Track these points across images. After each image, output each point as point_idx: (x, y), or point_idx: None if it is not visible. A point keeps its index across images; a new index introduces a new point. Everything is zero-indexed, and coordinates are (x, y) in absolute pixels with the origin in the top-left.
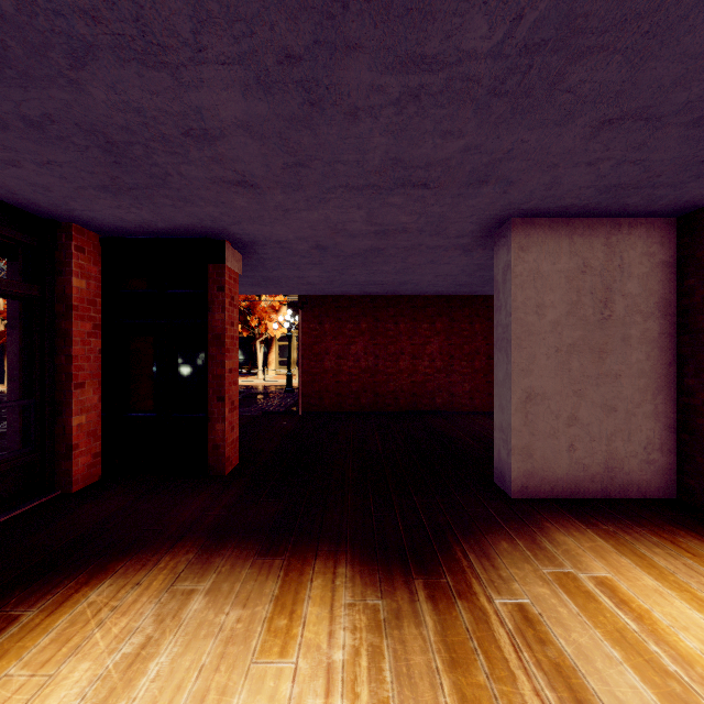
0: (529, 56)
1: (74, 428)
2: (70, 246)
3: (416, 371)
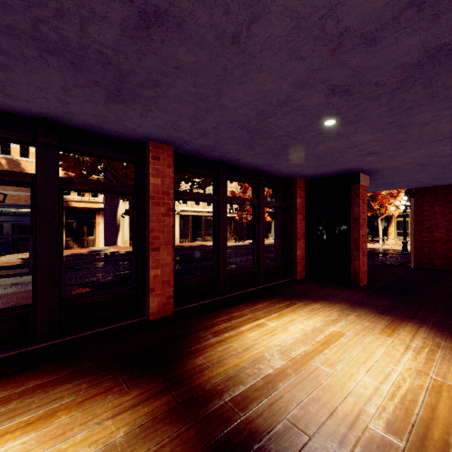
0: None
1: (297, 255)
2: (296, 187)
3: None
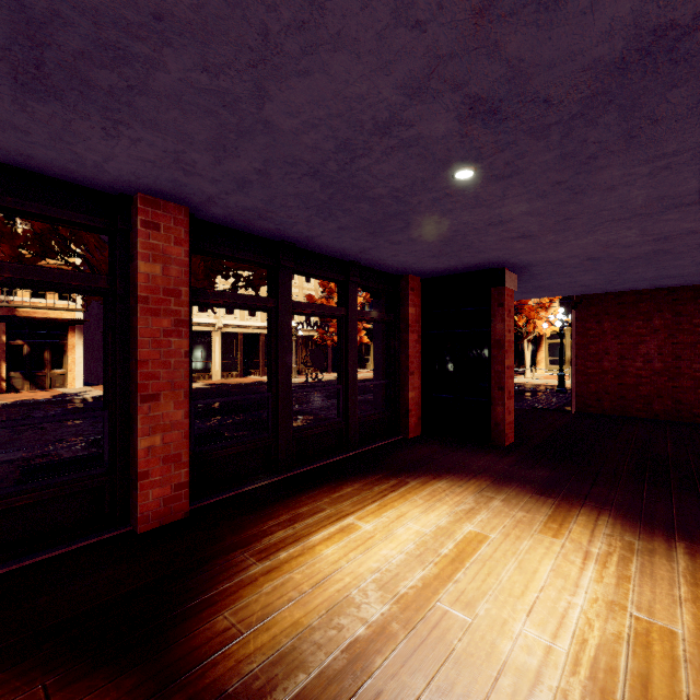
0: None
1: (409, 399)
2: (408, 289)
3: None
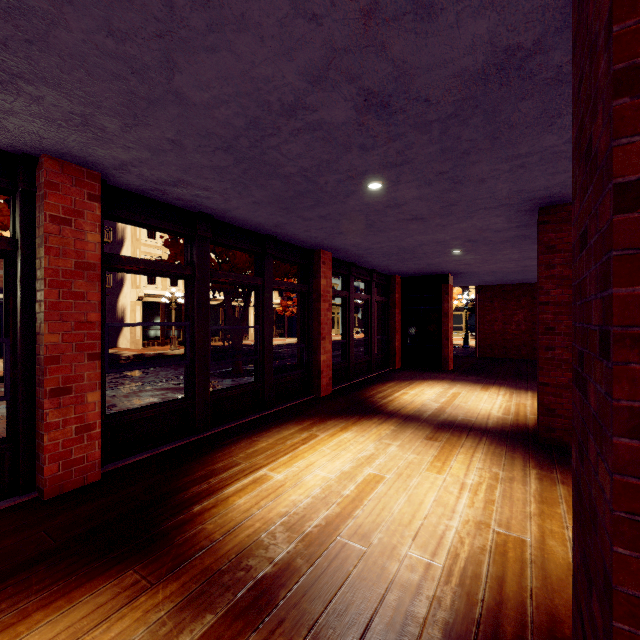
0: None
1: (396, 346)
2: (395, 283)
3: None
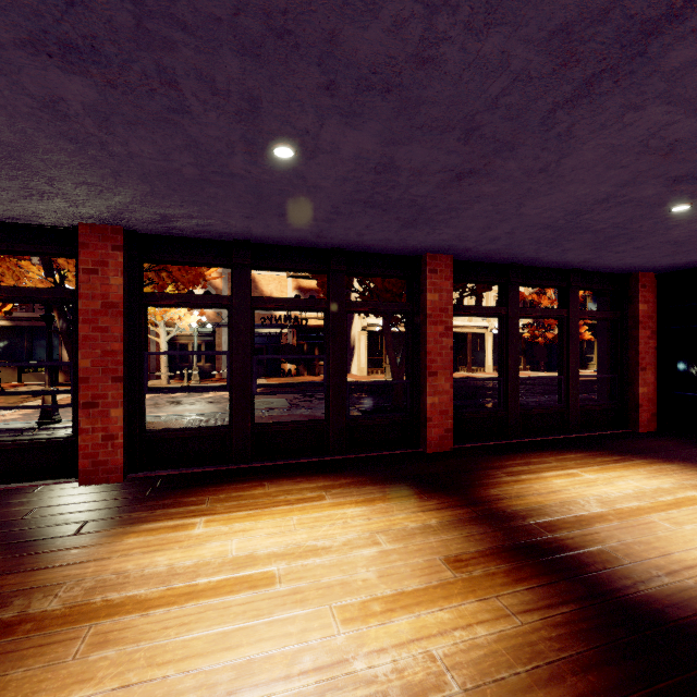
0: None
1: (639, 394)
2: (637, 286)
3: None
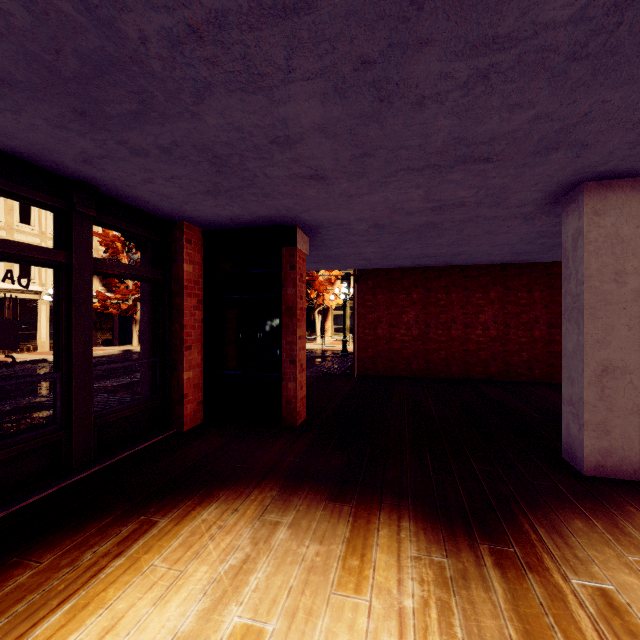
0: (619, 13)
1: (185, 381)
2: (182, 240)
3: (468, 339)
